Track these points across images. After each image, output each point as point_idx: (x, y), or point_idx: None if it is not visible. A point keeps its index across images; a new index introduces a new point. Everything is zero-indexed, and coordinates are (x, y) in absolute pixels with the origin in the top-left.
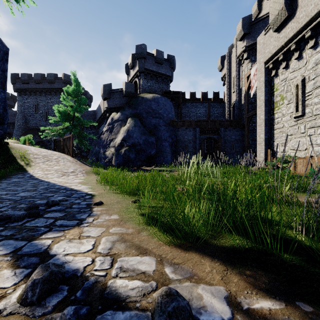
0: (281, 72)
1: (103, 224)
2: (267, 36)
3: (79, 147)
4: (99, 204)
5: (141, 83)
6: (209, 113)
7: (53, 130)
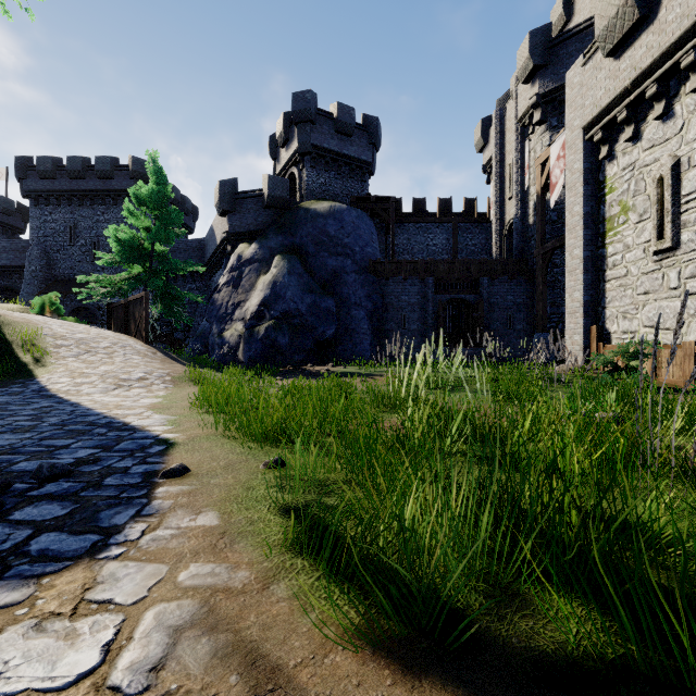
0: (623, 150)
1: (168, 548)
2: (590, 67)
3: (167, 320)
4: (176, 473)
5: (305, 177)
6: (456, 245)
7: (106, 282)
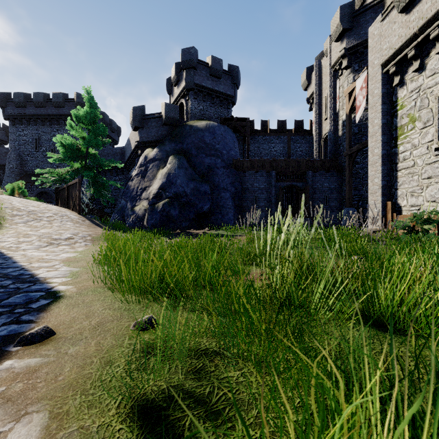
0: (411, 78)
1: None
2: (387, 22)
3: (100, 200)
4: (34, 339)
5: (190, 105)
6: (289, 150)
7: (56, 173)
